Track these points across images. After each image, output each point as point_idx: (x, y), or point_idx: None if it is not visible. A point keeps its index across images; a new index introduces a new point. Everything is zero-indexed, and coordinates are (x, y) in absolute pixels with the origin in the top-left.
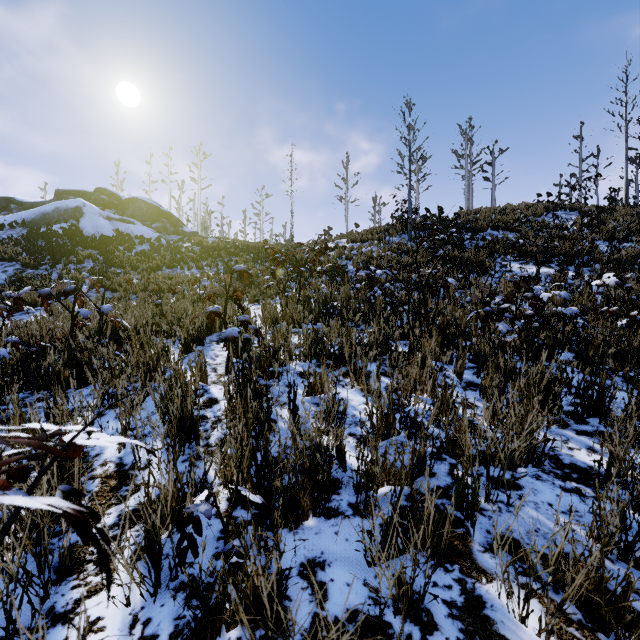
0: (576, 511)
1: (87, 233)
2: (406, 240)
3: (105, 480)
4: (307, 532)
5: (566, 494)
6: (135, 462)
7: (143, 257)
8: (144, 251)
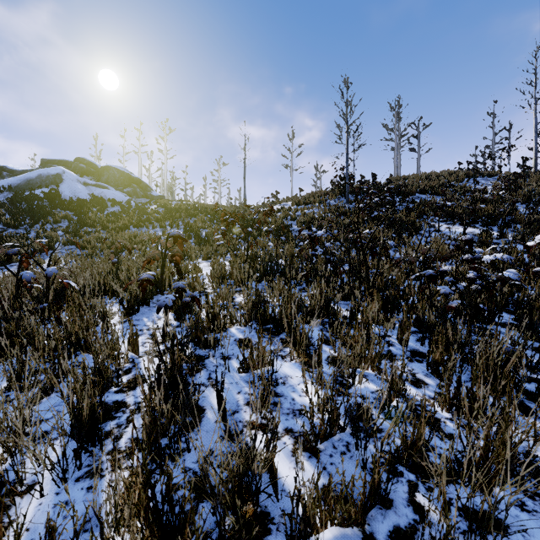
0: None
1: (65, 197)
2: (344, 203)
3: None
4: None
5: None
6: (17, 481)
7: (113, 218)
8: (114, 212)
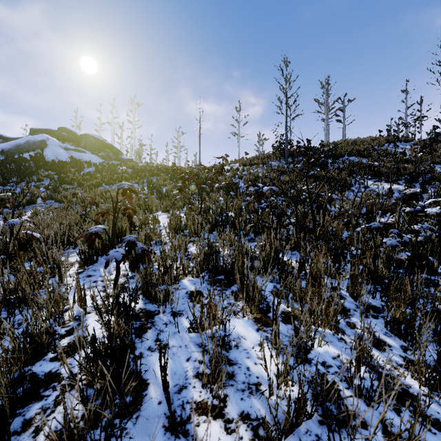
0: None
1: (48, 159)
2: (283, 164)
3: None
4: None
5: None
6: None
7: (88, 177)
8: (90, 172)
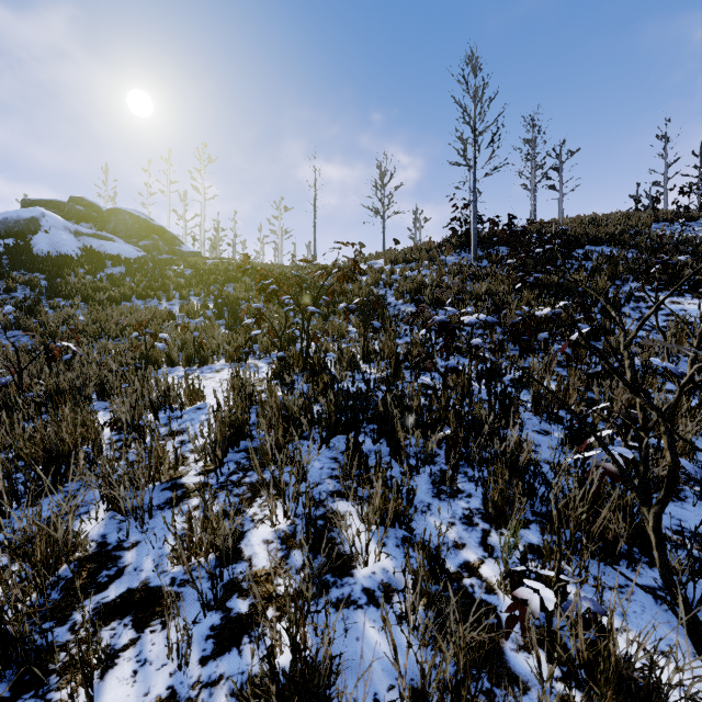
0: None
1: (39, 251)
2: (469, 260)
3: None
4: None
5: None
6: None
7: (106, 283)
8: (111, 275)
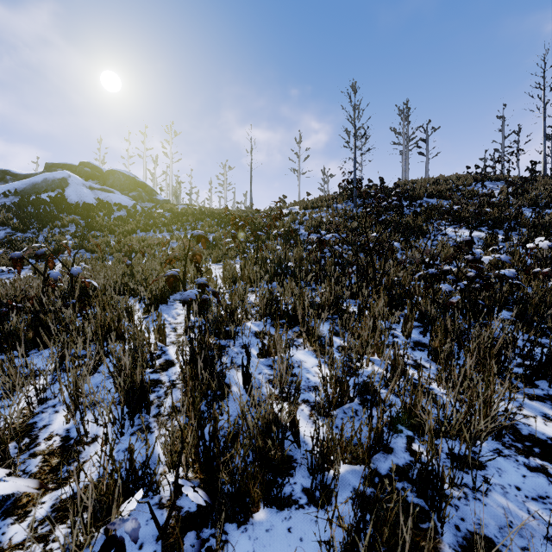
0: (547, 497)
1: (71, 201)
2: (352, 207)
3: (47, 458)
4: (257, 528)
5: (532, 474)
6: (82, 435)
7: (120, 222)
8: (121, 217)
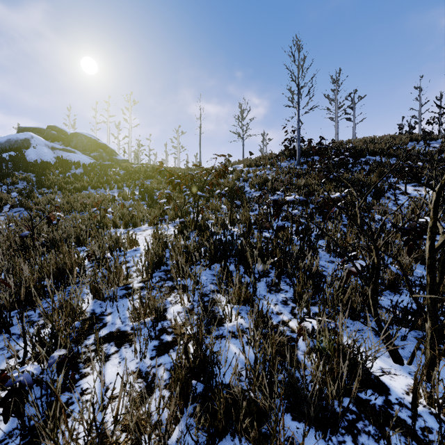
0: None
1: (30, 159)
2: (295, 164)
3: None
4: None
5: None
6: None
7: (72, 179)
8: (75, 174)
